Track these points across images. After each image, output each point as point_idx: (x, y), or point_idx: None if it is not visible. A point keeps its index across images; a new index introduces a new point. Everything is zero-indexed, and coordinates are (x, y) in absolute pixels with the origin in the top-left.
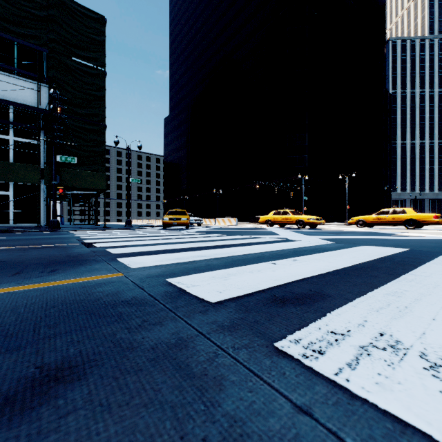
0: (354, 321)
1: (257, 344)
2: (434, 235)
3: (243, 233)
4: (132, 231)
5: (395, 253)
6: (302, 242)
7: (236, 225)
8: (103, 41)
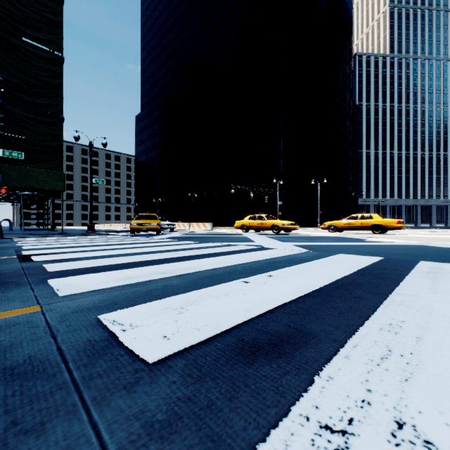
0: (354, 393)
1: None
2: (399, 241)
3: (217, 240)
4: (93, 237)
5: (372, 263)
6: (277, 251)
7: (211, 230)
8: (60, 22)
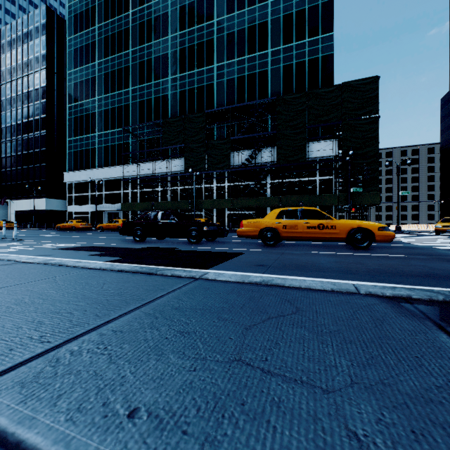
0: None
1: (446, 250)
2: None
3: None
4: (405, 235)
5: None
6: None
7: None
8: (377, 94)
